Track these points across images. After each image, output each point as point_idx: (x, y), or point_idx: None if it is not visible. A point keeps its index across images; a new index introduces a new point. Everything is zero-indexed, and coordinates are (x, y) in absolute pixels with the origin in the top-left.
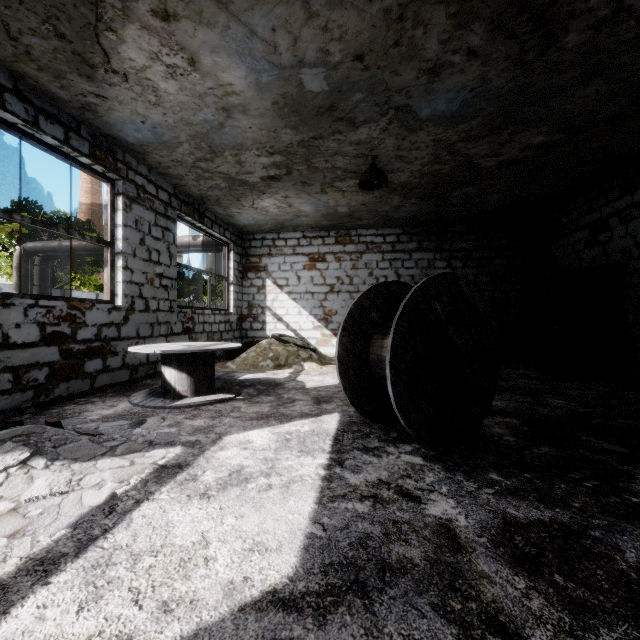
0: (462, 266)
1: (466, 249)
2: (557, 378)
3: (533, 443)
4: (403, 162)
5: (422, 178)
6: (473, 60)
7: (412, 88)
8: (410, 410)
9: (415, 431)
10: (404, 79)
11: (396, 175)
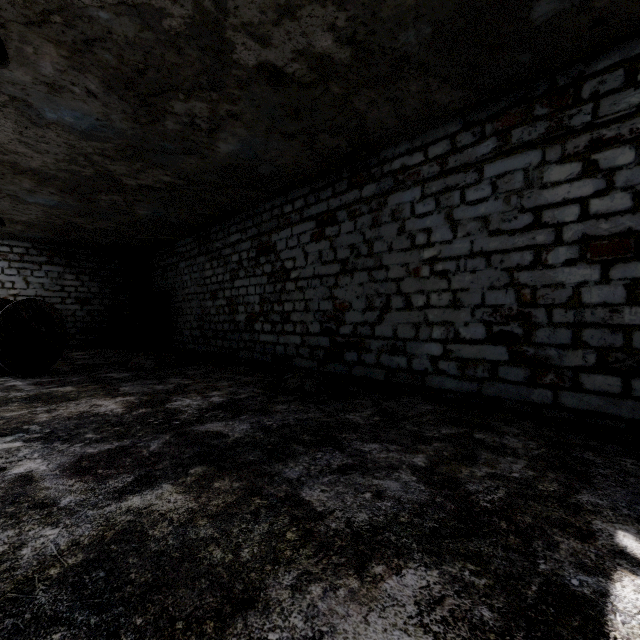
0: (90, 280)
1: (93, 268)
2: (136, 351)
3: (78, 369)
4: (21, 213)
5: (41, 222)
6: (55, 195)
7: (18, 192)
8: (6, 358)
9: (9, 368)
10: (11, 188)
11: (16, 216)
